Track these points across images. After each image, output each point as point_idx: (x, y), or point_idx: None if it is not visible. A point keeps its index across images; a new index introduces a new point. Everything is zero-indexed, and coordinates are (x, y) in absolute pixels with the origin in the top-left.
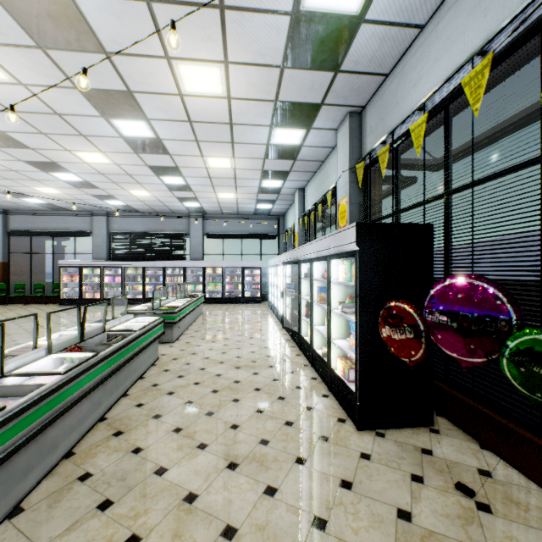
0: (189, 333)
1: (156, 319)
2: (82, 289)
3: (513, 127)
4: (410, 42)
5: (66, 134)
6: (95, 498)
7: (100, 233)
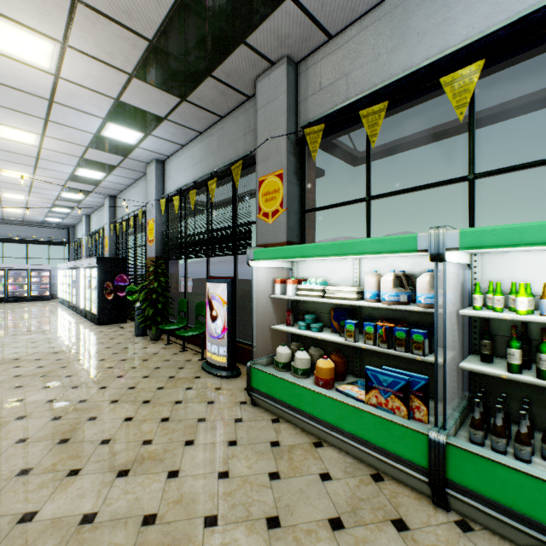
0: None
1: None
2: None
3: None
4: (127, 187)
5: None
6: None
7: None
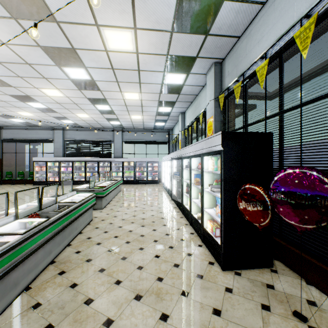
0: (112, 203)
1: (90, 195)
2: (47, 175)
3: (322, 70)
4: (255, 14)
5: (34, 77)
6: (41, 323)
7: (58, 140)
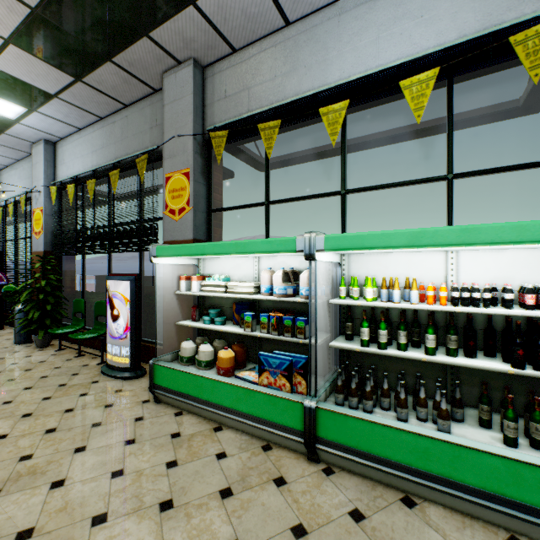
0: None
1: None
2: None
3: None
4: (4, 167)
5: None
6: None
7: None
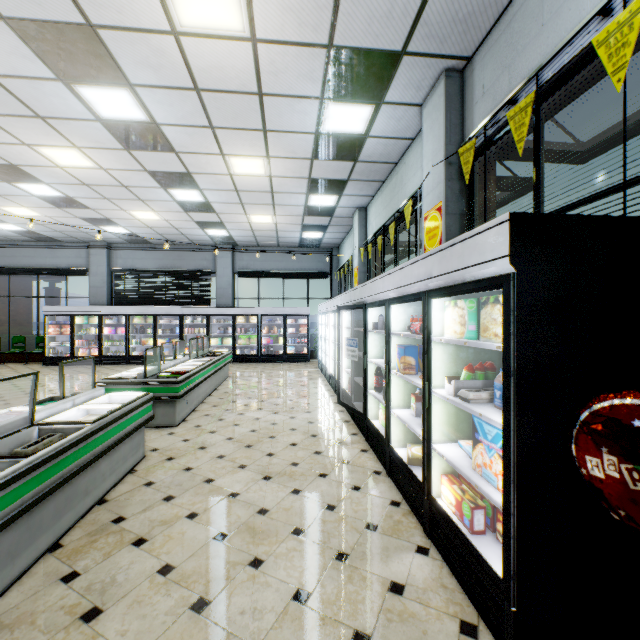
0: (203, 409)
1: (137, 397)
2: (74, 343)
3: None
4: None
5: (14, 114)
6: None
7: (99, 270)
